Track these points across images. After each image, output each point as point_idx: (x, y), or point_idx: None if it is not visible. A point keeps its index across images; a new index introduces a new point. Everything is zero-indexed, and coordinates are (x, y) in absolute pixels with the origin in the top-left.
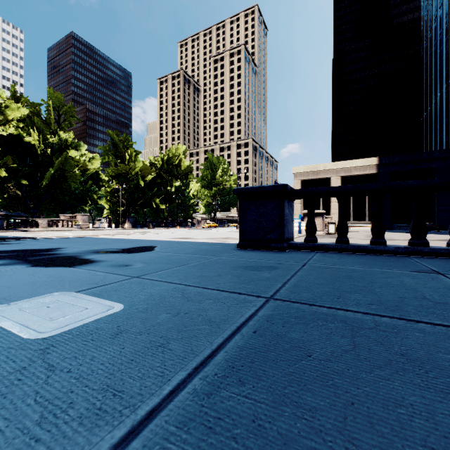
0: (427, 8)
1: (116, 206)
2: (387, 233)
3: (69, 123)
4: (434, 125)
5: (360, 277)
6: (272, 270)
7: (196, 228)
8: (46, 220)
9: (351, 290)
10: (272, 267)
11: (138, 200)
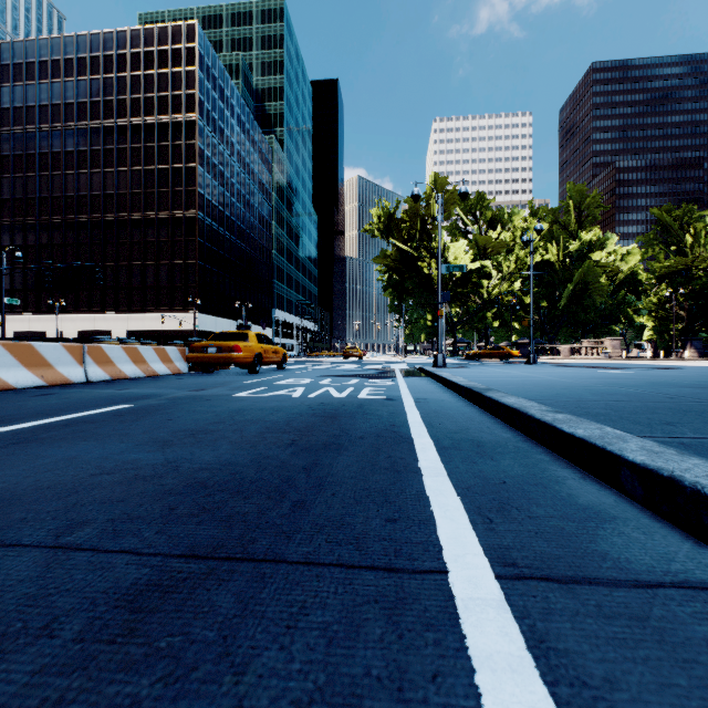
0: None
1: (666, 323)
2: None
3: (592, 218)
4: None
5: None
6: None
7: None
8: (567, 347)
9: None
10: None
11: None
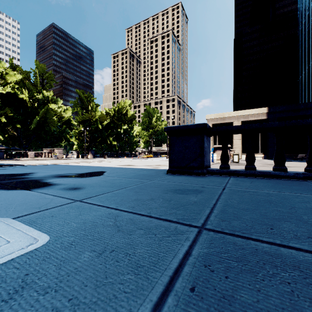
0: (302, 1)
1: (82, 142)
2: None
3: (49, 85)
4: (307, 85)
5: (279, 201)
6: (198, 193)
7: (138, 158)
8: (33, 152)
9: (279, 217)
10: (197, 191)
11: (98, 139)
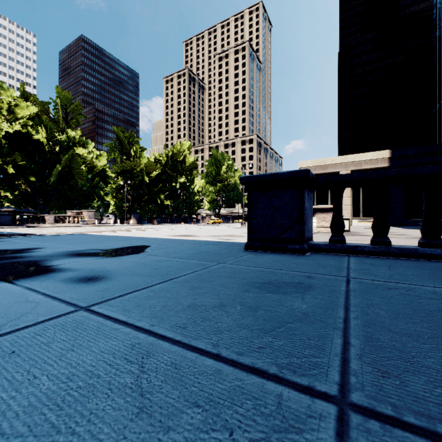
0: None
1: (121, 202)
2: (405, 230)
3: (76, 121)
4: None
5: None
6: (304, 292)
7: (201, 224)
8: (53, 216)
9: None
10: (302, 285)
11: (144, 196)
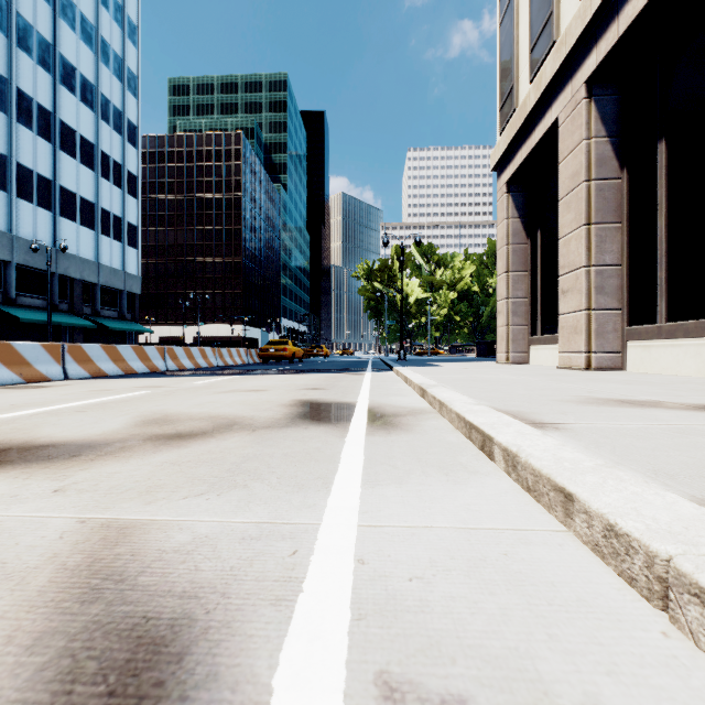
0: None
1: None
2: None
3: None
4: None
5: None
6: None
7: None
8: None
9: None
10: None
11: None
